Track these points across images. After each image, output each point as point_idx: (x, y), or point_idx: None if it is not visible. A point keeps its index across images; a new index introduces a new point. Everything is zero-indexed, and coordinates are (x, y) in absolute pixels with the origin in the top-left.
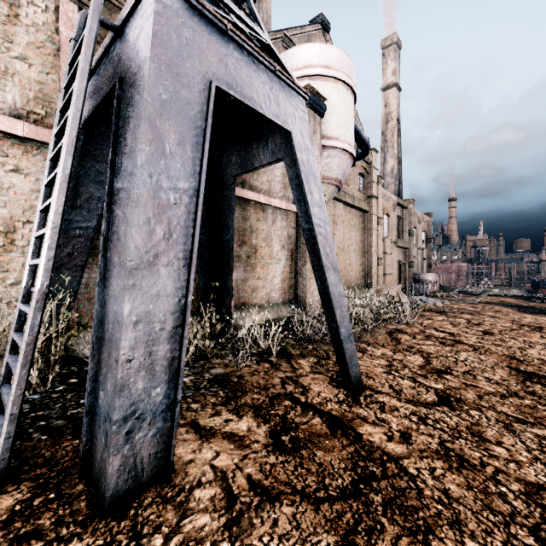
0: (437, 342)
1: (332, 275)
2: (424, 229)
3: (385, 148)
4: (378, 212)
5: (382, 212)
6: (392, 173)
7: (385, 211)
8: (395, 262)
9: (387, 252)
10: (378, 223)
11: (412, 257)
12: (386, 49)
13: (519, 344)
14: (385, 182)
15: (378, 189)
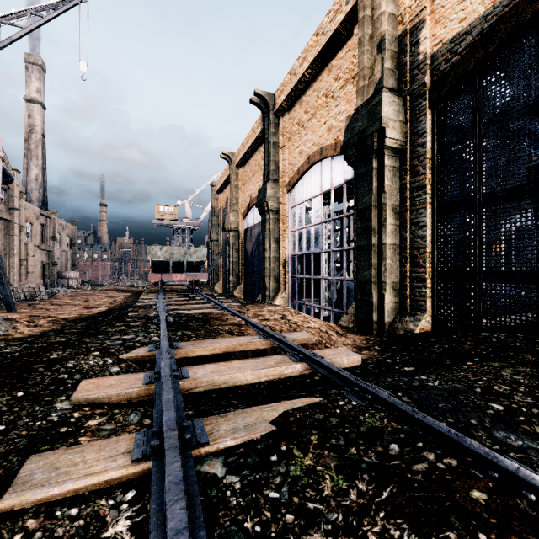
0: (57, 305)
1: (4, 275)
2: (69, 234)
3: (29, 155)
4: (21, 221)
5: (25, 221)
6: (37, 181)
7: (28, 220)
8: (39, 262)
9: (31, 254)
10: (21, 230)
11: (56, 258)
12: (31, 64)
13: (95, 302)
14: (29, 186)
15: (21, 203)
